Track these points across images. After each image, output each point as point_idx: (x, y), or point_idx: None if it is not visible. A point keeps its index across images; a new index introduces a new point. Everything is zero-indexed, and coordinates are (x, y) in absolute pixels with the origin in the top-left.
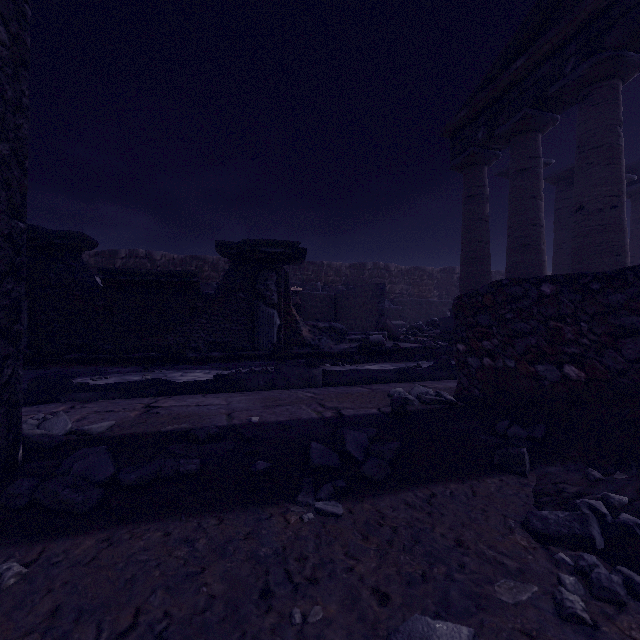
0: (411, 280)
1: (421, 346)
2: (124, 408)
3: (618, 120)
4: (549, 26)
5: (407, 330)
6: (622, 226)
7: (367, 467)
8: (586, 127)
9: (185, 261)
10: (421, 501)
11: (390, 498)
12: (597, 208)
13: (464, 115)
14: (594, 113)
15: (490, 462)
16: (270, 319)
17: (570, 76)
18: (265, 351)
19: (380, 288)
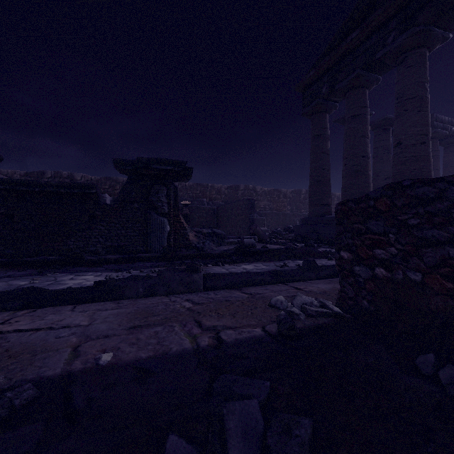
0: (271, 198)
1: (284, 247)
2: None
3: (426, 79)
4: (375, 9)
5: (270, 234)
6: (429, 157)
7: None
8: (403, 83)
9: (101, 181)
10: None
11: None
12: (411, 143)
13: (312, 74)
14: (409, 73)
15: None
16: (161, 226)
17: (392, 44)
18: (156, 253)
19: (251, 202)
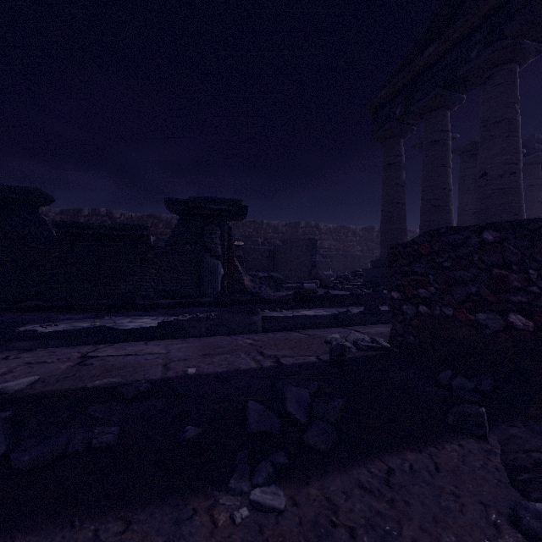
0: (338, 237)
1: (349, 293)
2: (58, 358)
3: (516, 99)
4: (457, 18)
5: (335, 279)
6: (519, 190)
7: (311, 434)
8: (489, 104)
9: (142, 219)
10: (378, 481)
11: (341, 478)
12: (498, 174)
13: (384, 94)
14: (496, 92)
15: (442, 421)
16: (215, 269)
17: (475, 60)
18: (210, 298)
19: (312, 243)
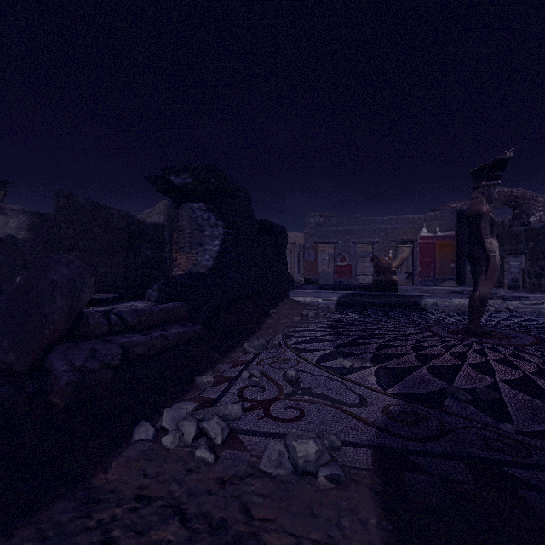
0: None
1: None
2: None
3: None
4: None
5: None
6: None
7: None
8: None
9: None
10: None
11: None
12: None
13: None
14: None
15: None
16: None
17: None
18: None
19: None
